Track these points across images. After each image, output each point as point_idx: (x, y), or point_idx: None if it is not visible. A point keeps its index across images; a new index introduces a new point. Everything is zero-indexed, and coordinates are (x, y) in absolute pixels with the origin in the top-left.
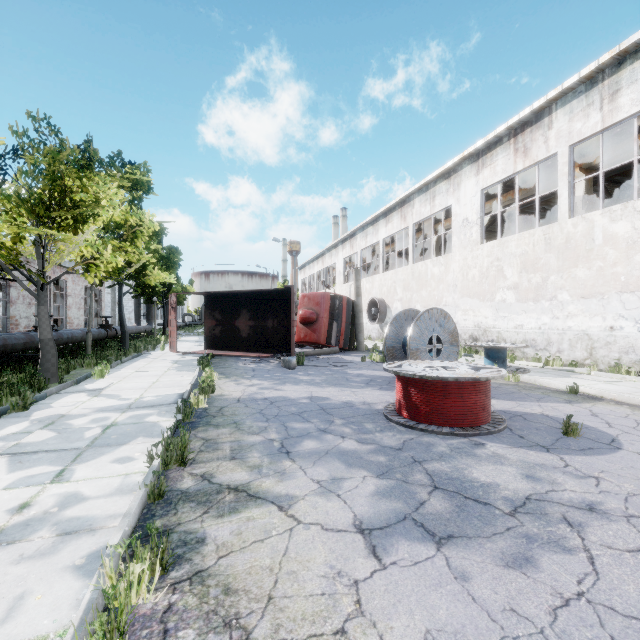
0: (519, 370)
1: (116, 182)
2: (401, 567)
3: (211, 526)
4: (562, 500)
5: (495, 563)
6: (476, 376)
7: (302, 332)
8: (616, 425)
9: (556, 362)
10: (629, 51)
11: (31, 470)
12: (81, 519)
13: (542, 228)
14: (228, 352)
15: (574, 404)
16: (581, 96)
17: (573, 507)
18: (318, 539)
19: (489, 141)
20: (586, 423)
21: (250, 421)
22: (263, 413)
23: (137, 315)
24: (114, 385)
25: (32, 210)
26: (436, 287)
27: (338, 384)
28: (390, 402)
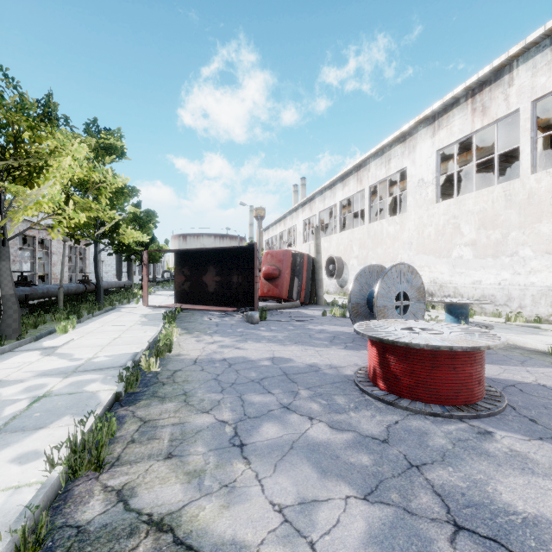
0: (483, 326)
1: (78, 138)
2: None
3: None
4: None
5: None
6: (473, 344)
7: (265, 287)
8: None
9: (519, 318)
10: None
11: None
12: None
13: (502, 185)
14: (196, 306)
15: None
16: (545, 50)
17: None
18: None
19: (446, 103)
20: None
21: (202, 391)
22: (219, 380)
23: (118, 271)
24: (73, 342)
25: None
26: (391, 245)
27: (301, 342)
28: (359, 365)
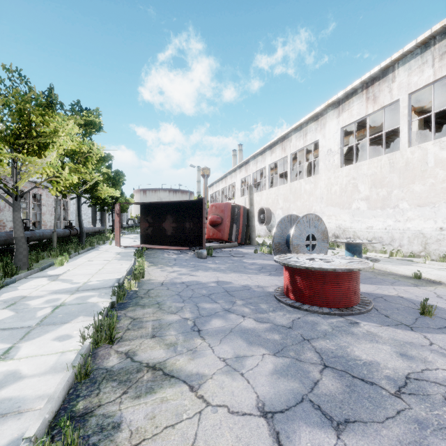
0: (372, 260)
1: (72, 120)
2: None
3: (128, 408)
4: (438, 380)
5: None
6: (349, 267)
7: (211, 231)
8: None
9: (399, 254)
10: None
11: None
12: (12, 400)
13: (387, 155)
14: (157, 246)
15: (420, 287)
16: (417, 57)
17: None
18: (225, 424)
19: (347, 92)
20: (435, 304)
21: (170, 302)
22: (180, 295)
23: (93, 219)
24: (69, 271)
25: (5, 138)
26: (308, 199)
27: (238, 271)
28: (278, 285)
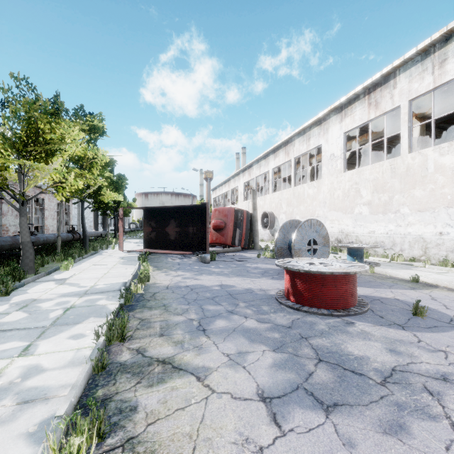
0: (373, 264)
1: (77, 126)
2: (298, 434)
3: (142, 395)
4: (421, 371)
5: (375, 430)
6: (346, 270)
7: (214, 236)
8: (451, 307)
9: (399, 258)
10: (453, 30)
11: (4, 345)
12: (38, 389)
13: (389, 160)
14: (160, 250)
15: (417, 290)
16: (418, 64)
17: (430, 377)
18: (229, 407)
19: (350, 98)
20: (428, 306)
21: (175, 304)
22: (185, 298)
23: (95, 223)
24: (76, 275)
25: (13, 146)
26: (311, 203)
27: (241, 275)
28: (280, 289)
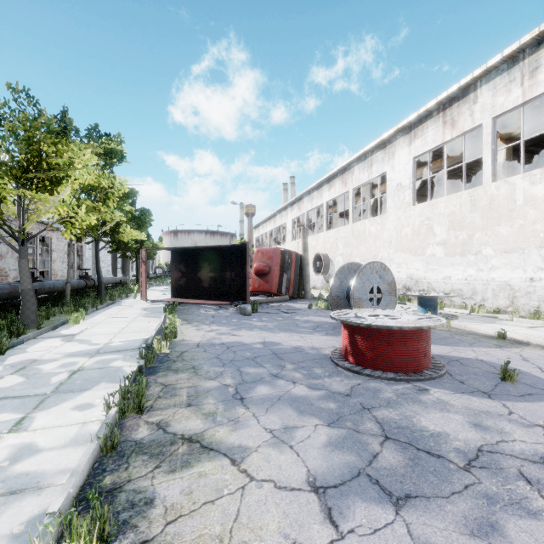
0: (449, 316)
1: (90, 149)
2: (360, 536)
3: (161, 483)
4: (514, 452)
5: (459, 531)
6: (418, 325)
7: (256, 282)
8: None
9: (481, 309)
10: None
11: None
12: (30, 475)
13: (468, 191)
14: (191, 300)
15: (504, 349)
16: (503, 73)
17: (527, 460)
18: (271, 500)
19: (420, 115)
20: (519, 368)
21: (207, 366)
22: (220, 358)
23: (114, 268)
24: (87, 330)
25: (10, 172)
26: (373, 243)
27: (288, 330)
28: (336, 347)
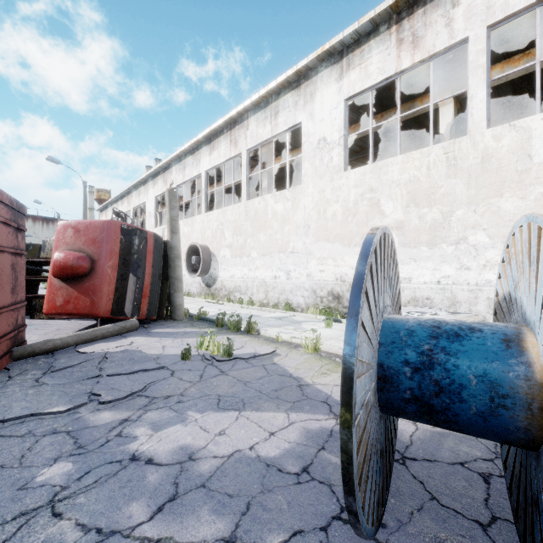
0: None
1: None
2: None
3: None
4: None
5: None
6: None
7: (59, 294)
8: None
9: None
10: None
11: None
12: None
13: (442, 144)
14: None
15: None
16: None
17: None
18: None
19: (361, 29)
20: None
21: None
22: None
23: None
24: None
25: None
26: (280, 229)
27: None
28: None
